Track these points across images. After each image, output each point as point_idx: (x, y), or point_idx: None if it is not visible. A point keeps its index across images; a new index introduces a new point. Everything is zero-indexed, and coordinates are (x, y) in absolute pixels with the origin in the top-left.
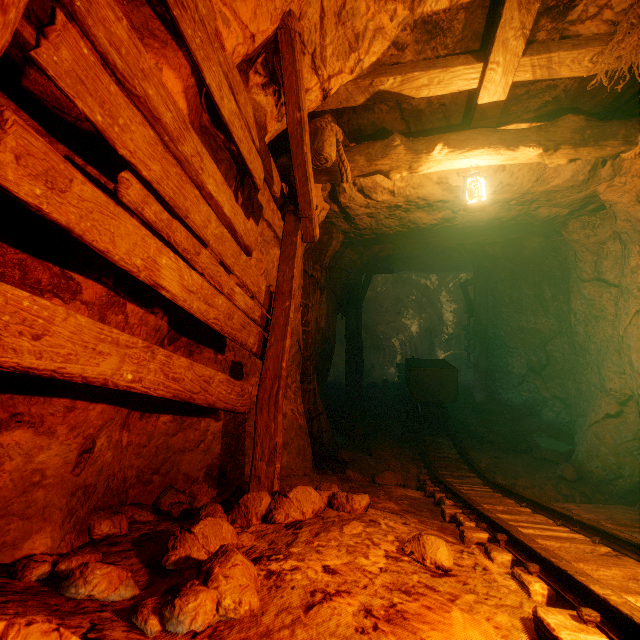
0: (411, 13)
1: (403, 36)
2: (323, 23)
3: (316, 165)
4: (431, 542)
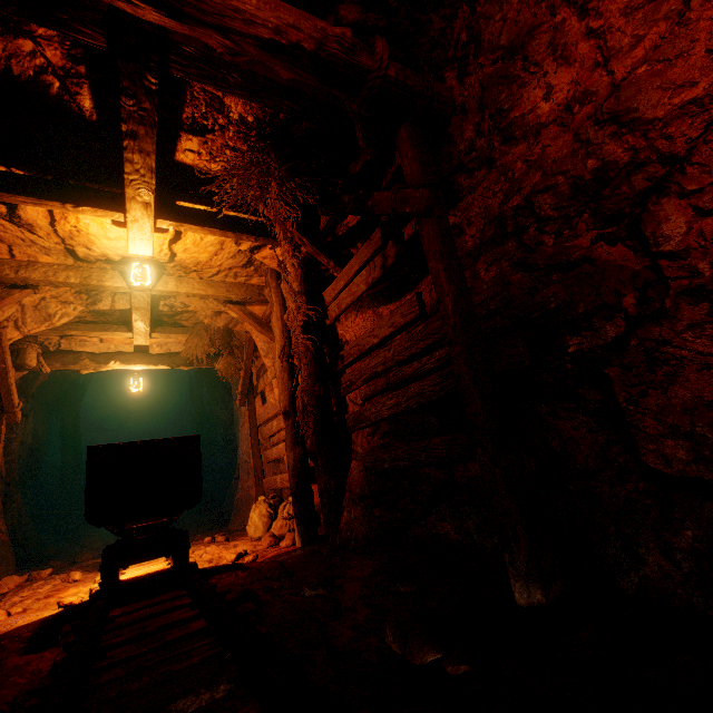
0: (87, 308)
1: (84, 314)
2: (24, 309)
3: (19, 369)
4: (74, 573)
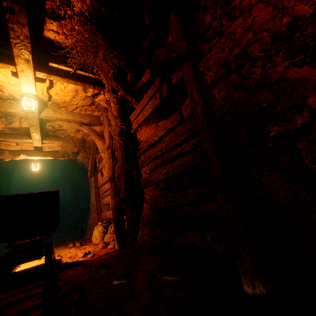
0: (6, 126)
1: (4, 129)
2: None
3: None
4: None
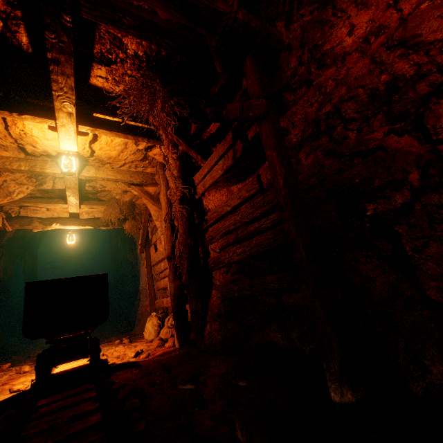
0: (36, 188)
1: (34, 192)
2: None
3: None
4: (24, 367)
